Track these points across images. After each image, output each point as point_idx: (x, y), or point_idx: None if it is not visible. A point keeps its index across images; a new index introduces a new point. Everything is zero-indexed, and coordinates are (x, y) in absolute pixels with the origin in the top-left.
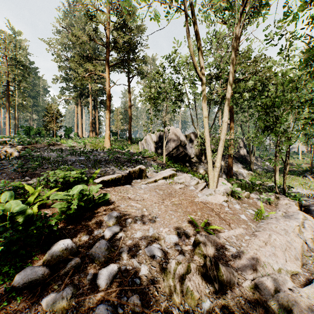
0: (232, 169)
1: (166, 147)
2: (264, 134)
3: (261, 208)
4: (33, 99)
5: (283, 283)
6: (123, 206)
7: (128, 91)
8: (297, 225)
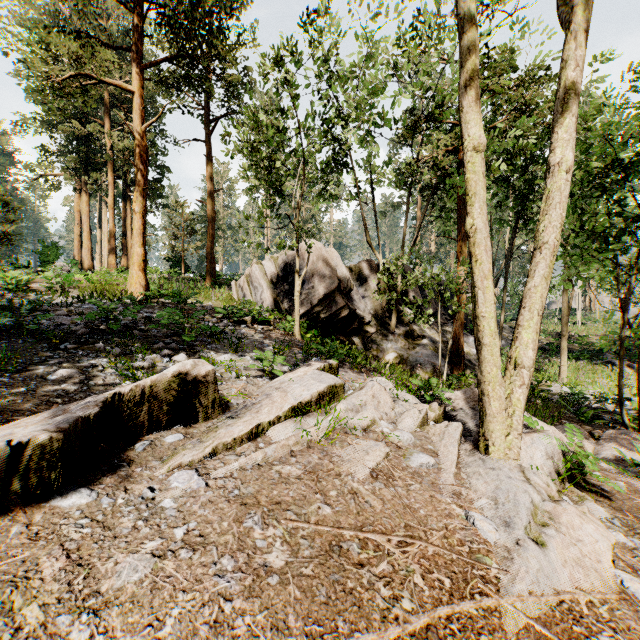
0: (463, 350)
1: (302, 295)
2: None
3: None
4: None
5: None
6: None
7: (207, 155)
8: None
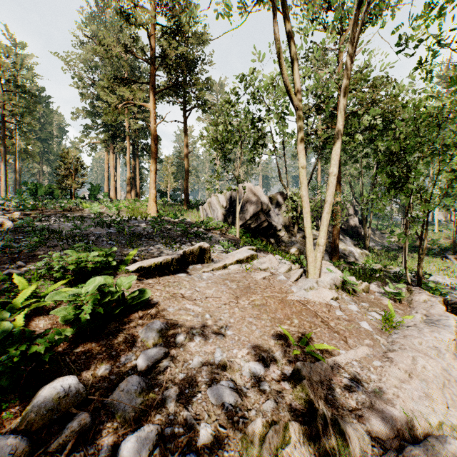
0: (338, 247)
1: (240, 214)
2: (392, 194)
3: (391, 310)
4: (43, 143)
5: (453, 456)
6: (172, 311)
7: (184, 132)
8: (451, 340)
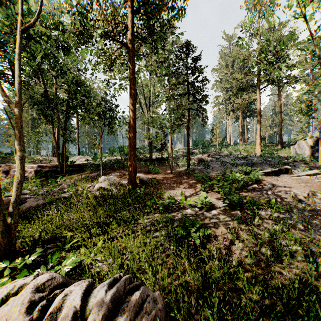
0: None
1: None
2: None
3: None
4: None
5: None
6: (274, 182)
7: (278, 100)
8: None
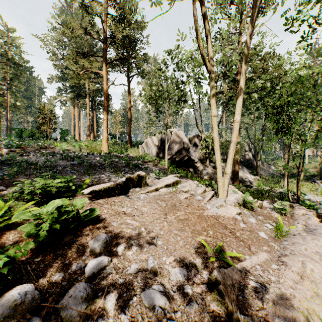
0: (238, 174)
1: (168, 151)
2: (279, 136)
3: (280, 222)
4: (28, 100)
5: None
6: (116, 225)
7: (128, 92)
8: None
